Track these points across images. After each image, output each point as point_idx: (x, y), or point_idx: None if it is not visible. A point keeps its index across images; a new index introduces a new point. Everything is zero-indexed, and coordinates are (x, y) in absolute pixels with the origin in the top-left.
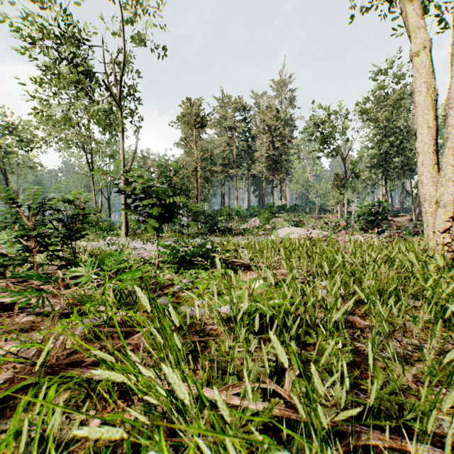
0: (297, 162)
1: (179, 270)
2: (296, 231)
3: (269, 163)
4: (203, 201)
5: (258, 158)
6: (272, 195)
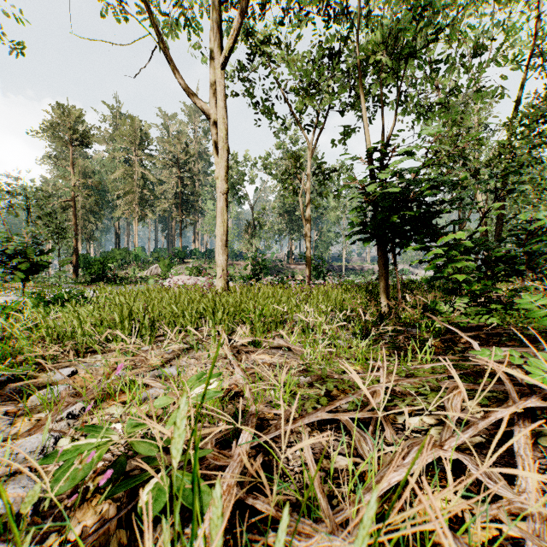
0: (211, 202)
1: (46, 309)
2: (186, 279)
3: (177, 201)
4: (88, 239)
5: (167, 192)
6: (180, 238)
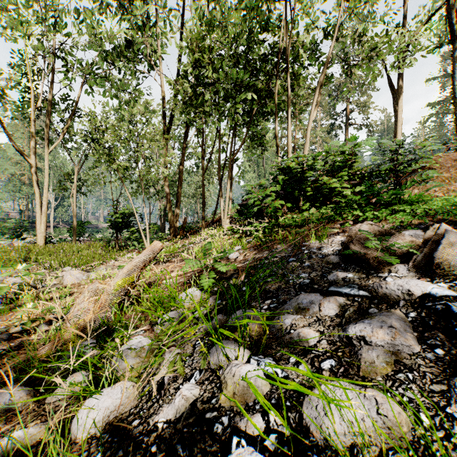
0: None
1: None
2: None
3: None
4: None
5: None
6: None
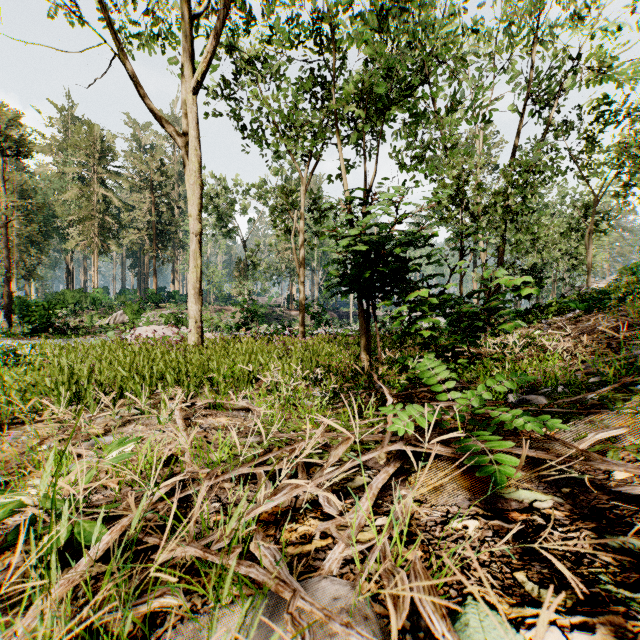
0: None
1: None
2: (158, 330)
3: (150, 233)
4: (27, 277)
5: (137, 219)
6: (154, 277)
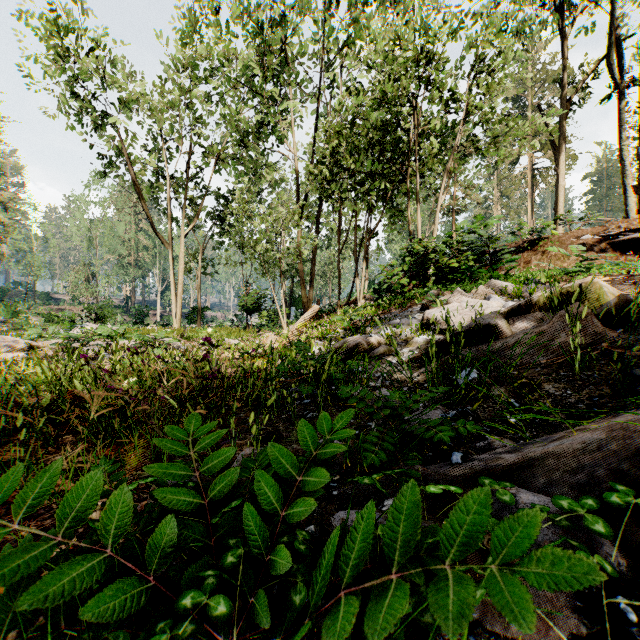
0: (17, 230)
1: None
2: (93, 325)
3: None
4: None
5: None
6: None
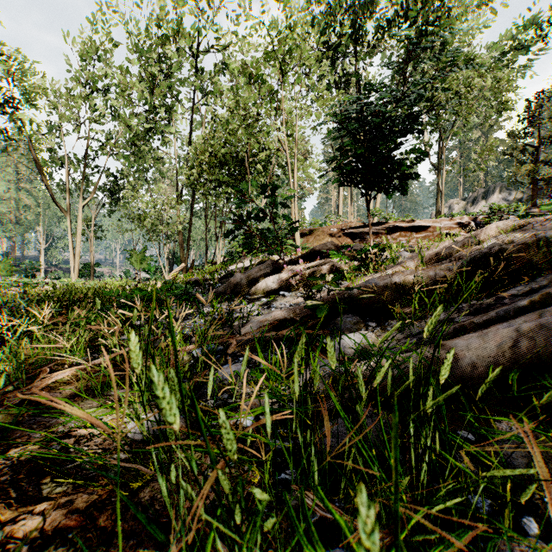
0: None
1: None
2: None
3: None
4: None
5: None
6: None
